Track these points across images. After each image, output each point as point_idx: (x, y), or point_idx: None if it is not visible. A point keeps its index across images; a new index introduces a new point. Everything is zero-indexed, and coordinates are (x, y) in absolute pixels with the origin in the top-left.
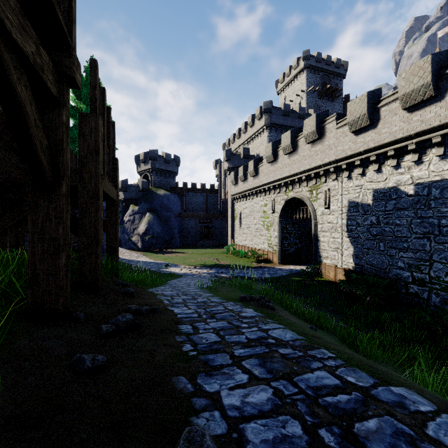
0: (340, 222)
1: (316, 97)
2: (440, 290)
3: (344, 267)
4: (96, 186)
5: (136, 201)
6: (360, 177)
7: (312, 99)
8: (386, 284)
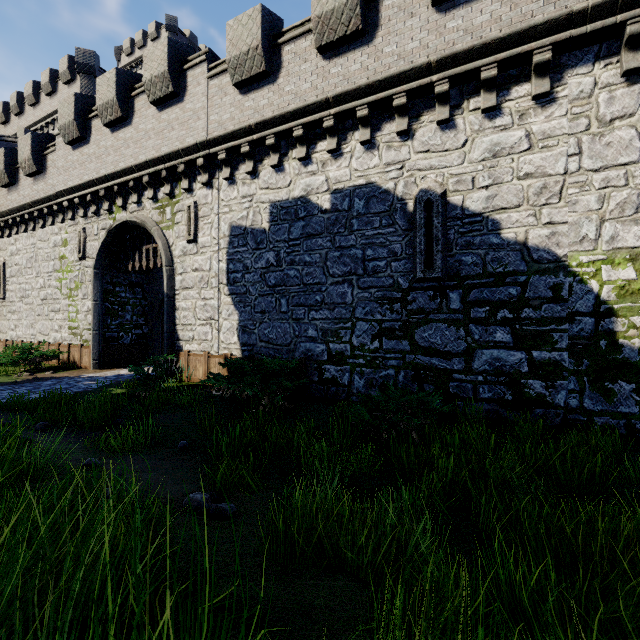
0: (216, 266)
1: None
2: (365, 365)
3: (222, 354)
4: None
5: None
6: (249, 180)
7: None
8: (292, 369)
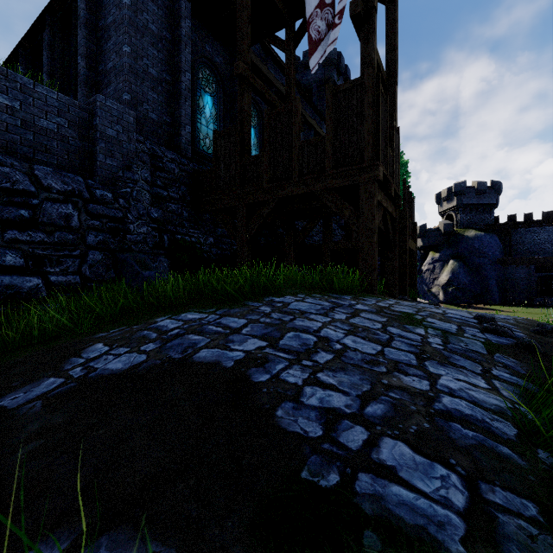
0: None
1: None
2: None
3: None
4: (406, 245)
5: (437, 248)
6: None
7: None
8: None
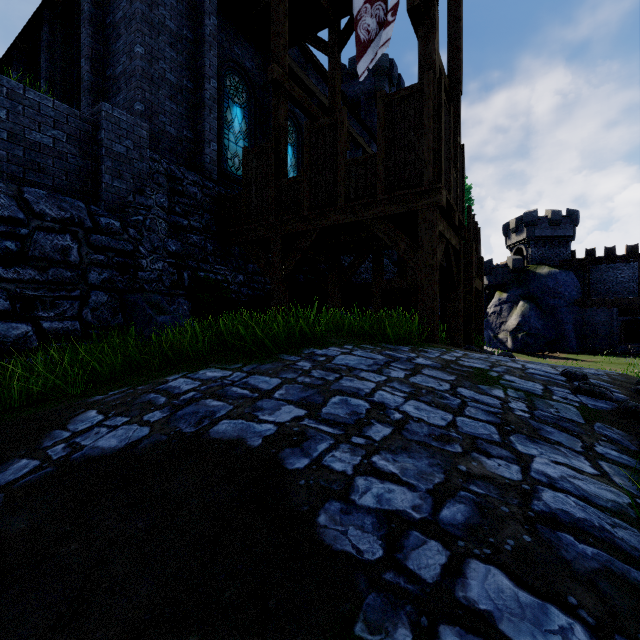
0: None
1: None
2: None
3: None
4: (471, 284)
5: (504, 287)
6: None
7: None
8: None
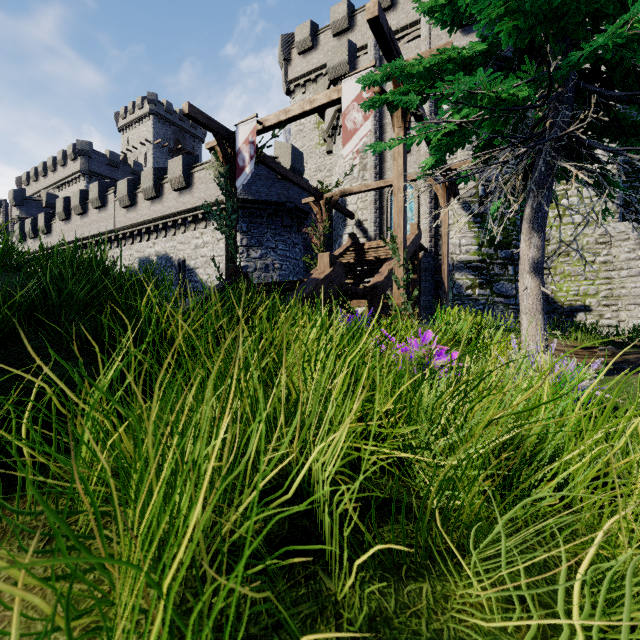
0: None
1: (167, 154)
2: None
3: None
4: None
5: None
6: (132, 247)
7: (161, 155)
8: None
